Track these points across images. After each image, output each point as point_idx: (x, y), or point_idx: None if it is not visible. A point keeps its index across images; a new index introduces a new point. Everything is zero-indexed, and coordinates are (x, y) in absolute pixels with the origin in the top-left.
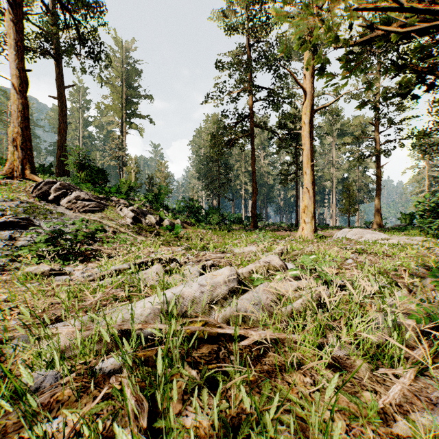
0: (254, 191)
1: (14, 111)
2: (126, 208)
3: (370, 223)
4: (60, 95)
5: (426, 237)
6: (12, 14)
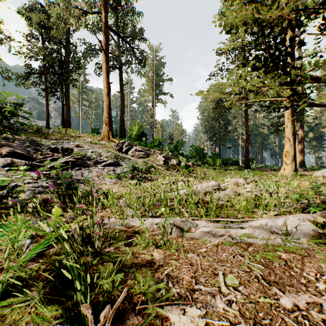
0: (247, 140)
1: (104, 106)
2: (160, 155)
3: None
4: (121, 90)
5: None
6: (104, 55)
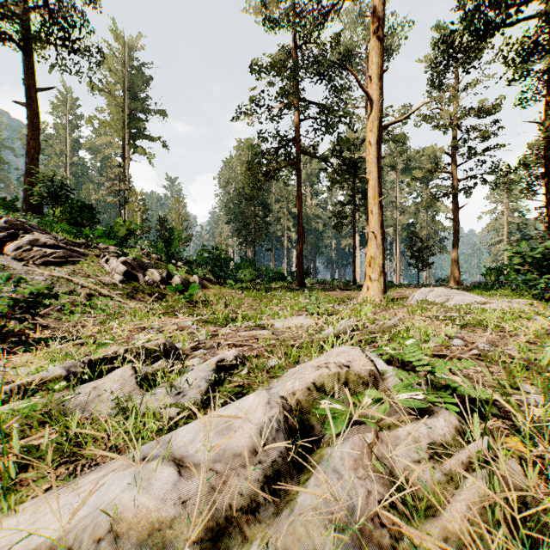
0: (300, 237)
1: None
2: (115, 259)
3: (444, 279)
4: (28, 100)
5: (529, 299)
6: None
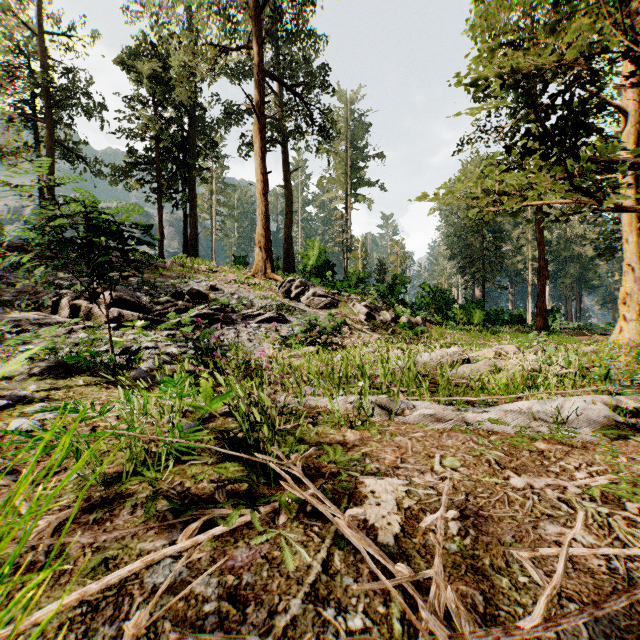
0: (541, 272)
1: (258, 214)
2: (359, 304)
3: None
4: (286, 183)
5: None
6: (257, 123)
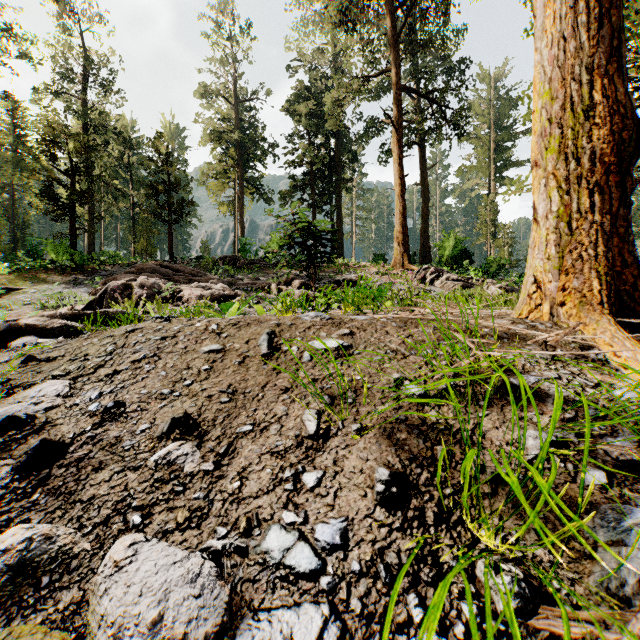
0: None
1: (396, 214)
2: (493, 286)
3: None
4: (422, 180)
5: None
6: (395, 135)
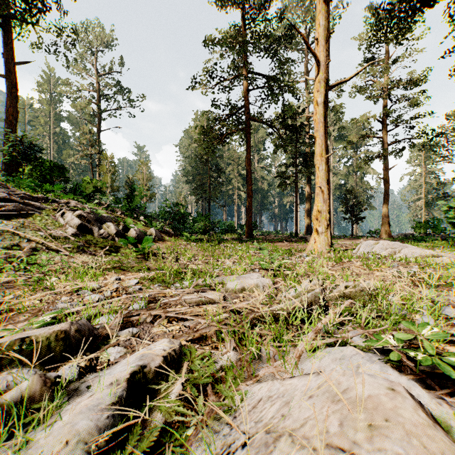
0: (249, 194)
1: None
2: (70, 213)
3: (374, 232)
4: (7, 72)
5: None
6: None
